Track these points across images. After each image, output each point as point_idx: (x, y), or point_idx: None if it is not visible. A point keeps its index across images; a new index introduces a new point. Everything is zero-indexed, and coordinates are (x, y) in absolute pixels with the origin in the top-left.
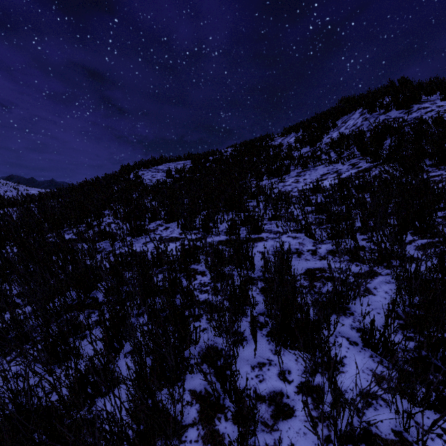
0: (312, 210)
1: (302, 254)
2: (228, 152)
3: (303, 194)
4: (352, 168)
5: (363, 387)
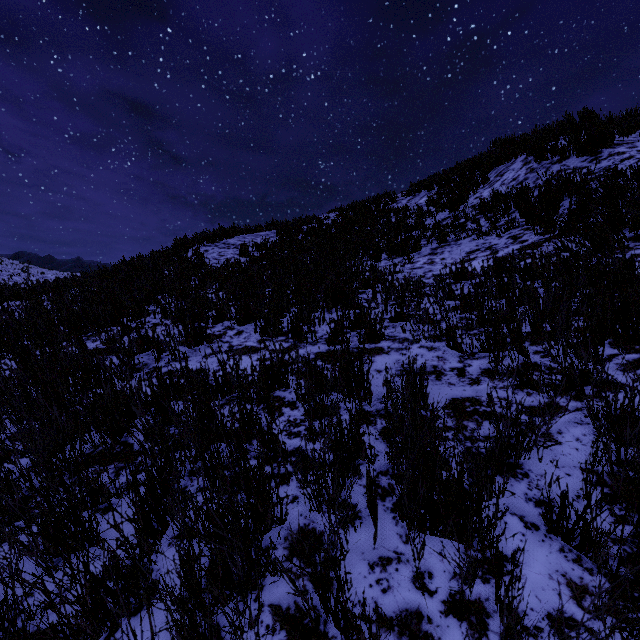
0: (456, 307)
1: (443, 375)
2: (329, 219)
3: (441, 281)
4: (514, 242)
5: (552, 605)
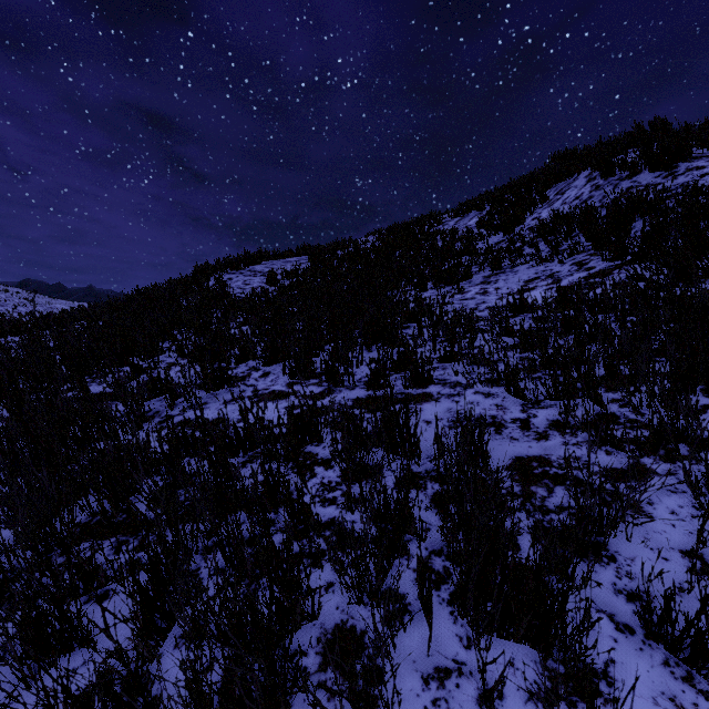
0: (516, 345)
1: (504, 428)
2: (368, 243)
3: (497, 314)
4: (579, 269)
5: None
